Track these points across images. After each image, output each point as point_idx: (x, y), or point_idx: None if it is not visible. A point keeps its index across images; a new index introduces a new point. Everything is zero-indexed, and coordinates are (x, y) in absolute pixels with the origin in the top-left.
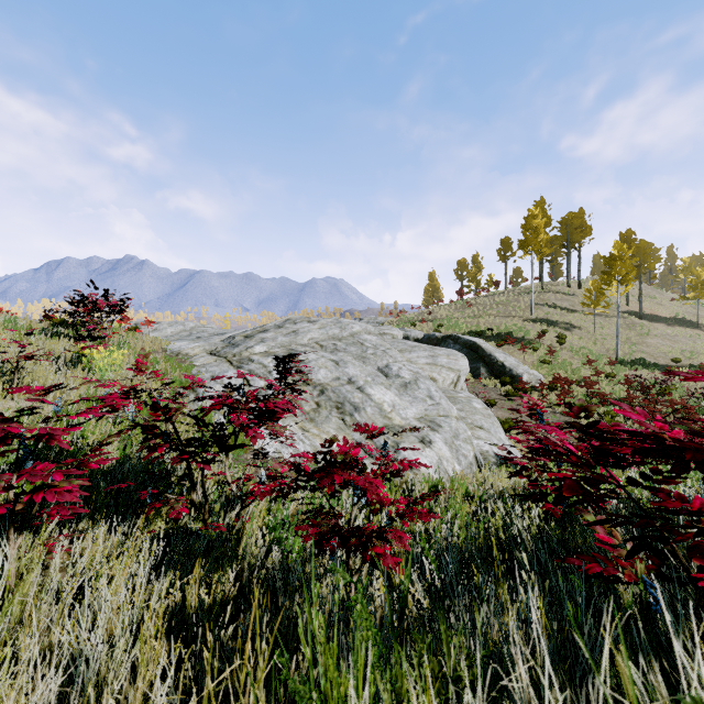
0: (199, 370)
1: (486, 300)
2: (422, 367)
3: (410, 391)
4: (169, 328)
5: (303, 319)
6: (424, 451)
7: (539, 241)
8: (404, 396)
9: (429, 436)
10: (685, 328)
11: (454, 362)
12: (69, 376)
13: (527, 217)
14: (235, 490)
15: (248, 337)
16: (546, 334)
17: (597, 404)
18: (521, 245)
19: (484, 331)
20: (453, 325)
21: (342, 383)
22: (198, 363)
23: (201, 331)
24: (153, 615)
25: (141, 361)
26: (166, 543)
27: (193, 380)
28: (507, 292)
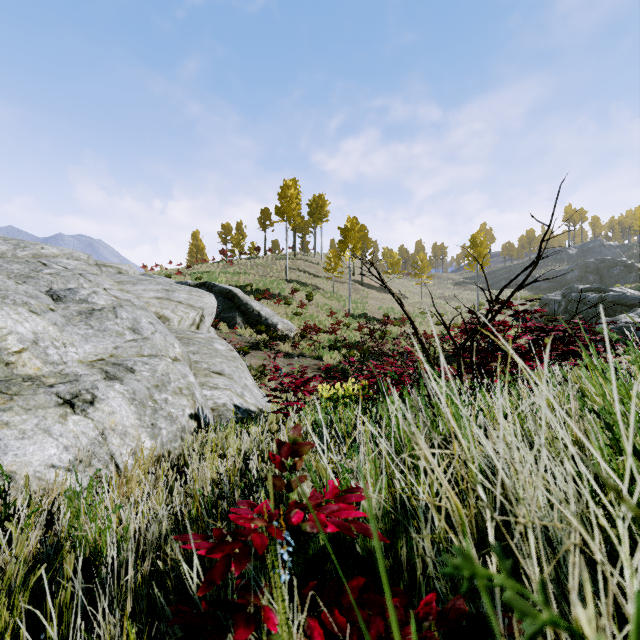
0: None
1: (248, 262)
2: (148, 302)
3: (97, 320)
4: None
5: None
6: (60, 423)
7: (293, 210)
8: (77, 327)
9: (95, 389)
10: (388, 294)
11: (197, 298)
12: None
13: (283, 186)
14: None
15: None
16: (298, 293)
17: (340, 347)
18: (278, 211)
19: (244, 286)
20: (213, 279)
21: None
22: None
23: None
24: None
25: None
26: None
27: None
28: (267, 257)
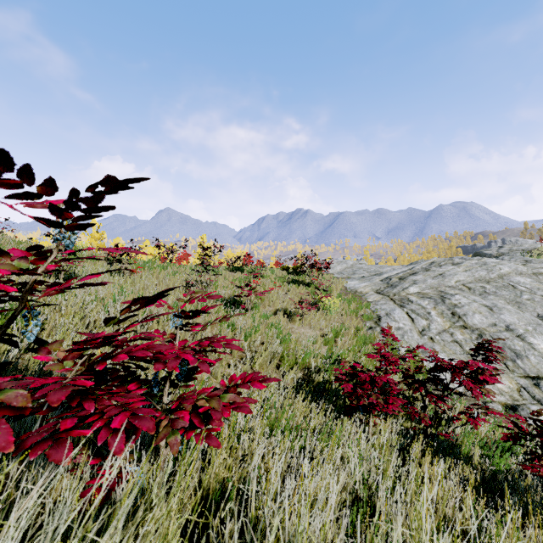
0: (376, 308)
1: None
2: None
3: None
4: (338, 266)
5: (446, 261)
6: None
7: None
8: None
9: None
10: None
11: None
12: (319, 314)
13: None
14: (450, 415)
15: (401, 279)
16: None
17: None
18: None
19: None
20: None
21: (499, 329)
22: (370, 300)
23: (358, 268)
24: (457, 477)
25: (388, 330)
26: (425, 437)
27: (425, 349)
28: None
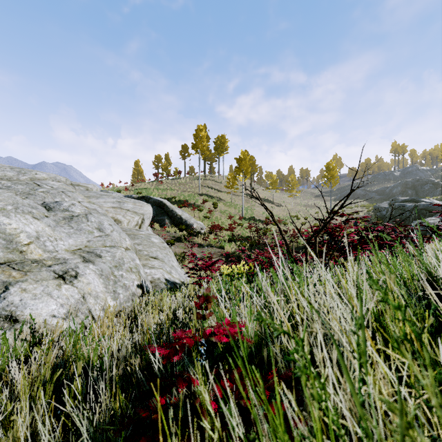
0: None
1: (173, 181)
2: (107, 210)
3: (75, 223)
4: None
5: None
6: (57, 290)
7: (203, 146)
8: (63, 228)
9: (77, 268)
10: (269, 203)
11: (139, 207)
12: None
13: (197, 129)
14: None
15: None
16: (207, 203)
17: (236, 240)
18: (194, 147)
19: (170, 198)
20: (149, 193)
21: None
22: None
23: None
24: None
25: None
26: None
27: None
28: (186, 178)
